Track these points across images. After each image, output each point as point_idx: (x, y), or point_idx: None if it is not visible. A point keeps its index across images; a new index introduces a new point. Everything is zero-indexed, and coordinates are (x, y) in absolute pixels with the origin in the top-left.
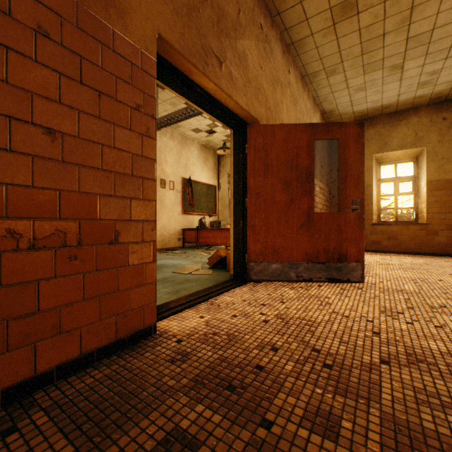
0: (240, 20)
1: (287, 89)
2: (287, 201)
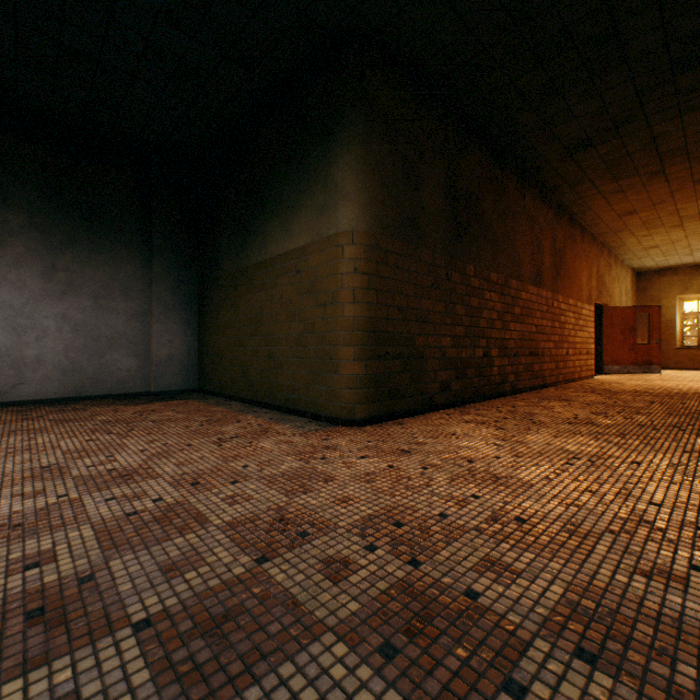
0: (604, 271)
1: (615, 277)
2: (622, 339)
